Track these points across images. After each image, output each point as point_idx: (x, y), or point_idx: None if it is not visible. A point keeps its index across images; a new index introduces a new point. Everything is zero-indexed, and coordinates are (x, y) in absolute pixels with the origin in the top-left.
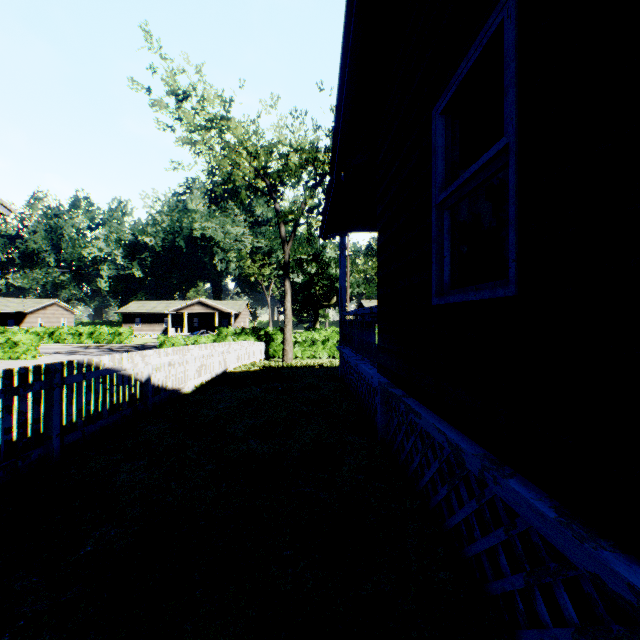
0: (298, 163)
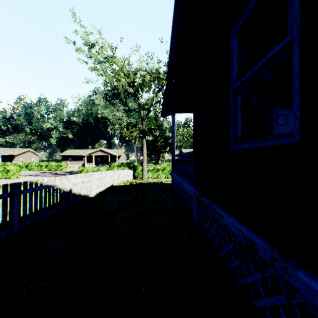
0: (150, 80)
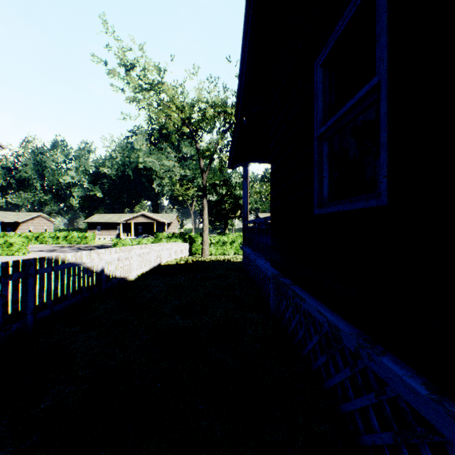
0: (213, 115)
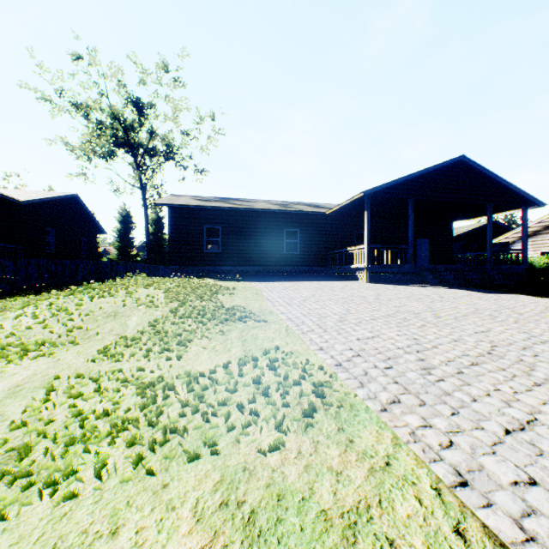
0: None
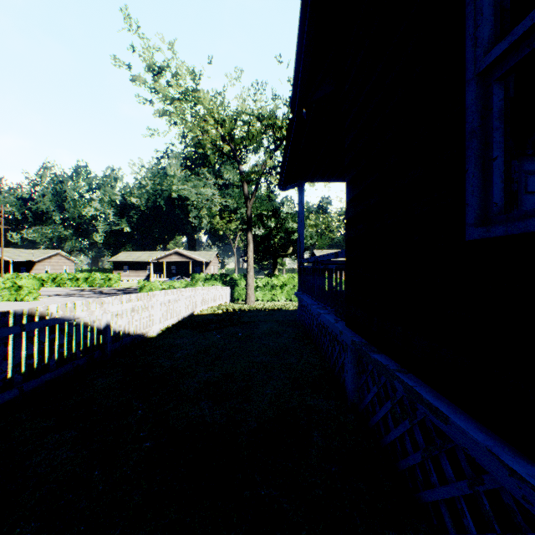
0: (259, 130)
